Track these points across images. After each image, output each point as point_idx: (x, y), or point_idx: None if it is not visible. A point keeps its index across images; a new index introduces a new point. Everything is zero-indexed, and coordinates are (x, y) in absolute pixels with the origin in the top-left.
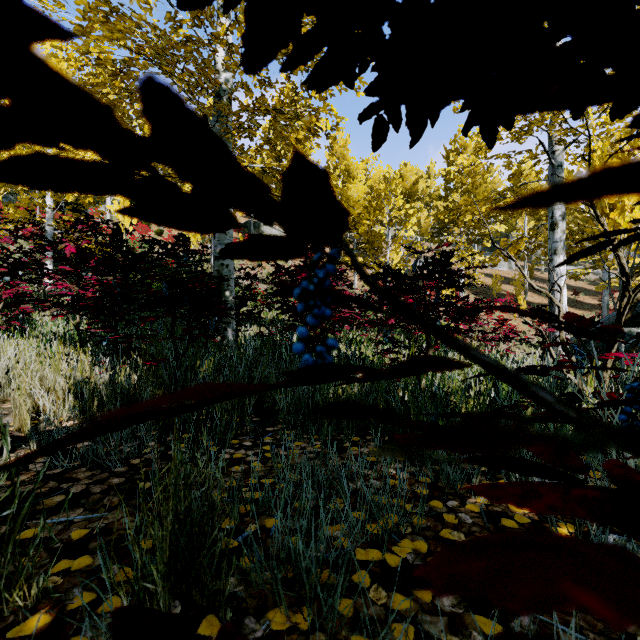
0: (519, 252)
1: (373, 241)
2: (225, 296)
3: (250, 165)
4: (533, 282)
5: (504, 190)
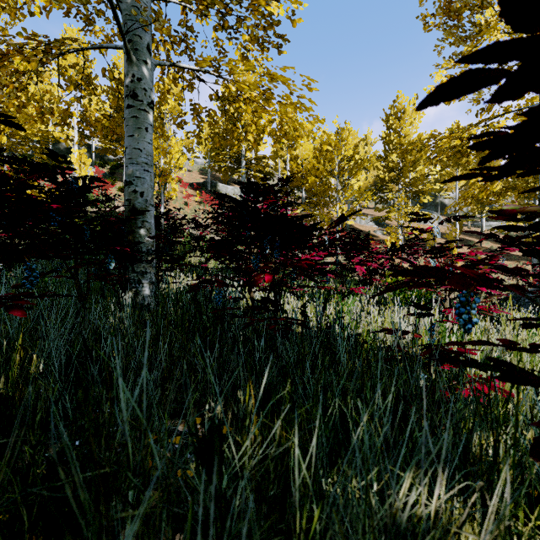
0: (489, 195)
1: (324, 190)
2: (139, 235)
3: (178, 64)
4: (462, 236)
5: (477, 123)
